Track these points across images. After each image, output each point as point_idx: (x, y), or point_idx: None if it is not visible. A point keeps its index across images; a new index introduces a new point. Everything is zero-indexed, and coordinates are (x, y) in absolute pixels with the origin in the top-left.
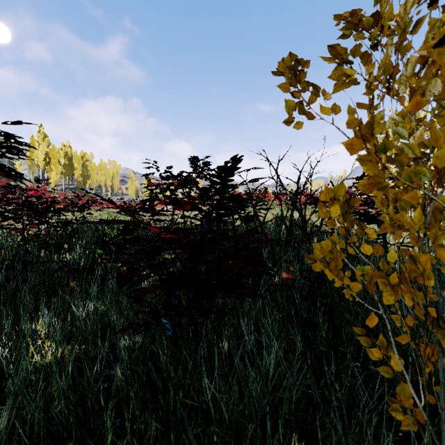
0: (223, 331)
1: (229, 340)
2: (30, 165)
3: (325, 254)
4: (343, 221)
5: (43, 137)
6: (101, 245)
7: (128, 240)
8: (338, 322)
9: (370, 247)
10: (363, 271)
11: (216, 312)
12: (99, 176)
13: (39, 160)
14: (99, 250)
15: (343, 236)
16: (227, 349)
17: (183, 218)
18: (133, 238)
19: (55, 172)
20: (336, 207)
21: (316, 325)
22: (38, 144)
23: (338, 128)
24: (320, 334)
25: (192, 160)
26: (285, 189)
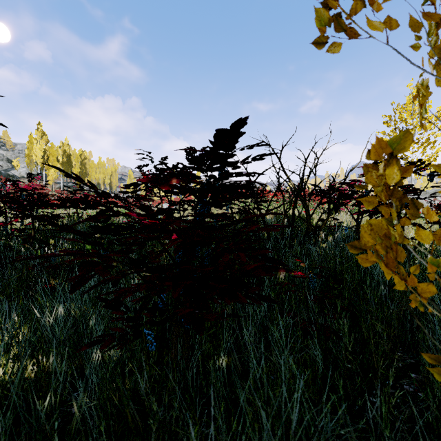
0: (221, 341)
1: (228, 353)
2: (29, 162)
3: (378, 240)
4: (388, 198)
5: (41, 135)
6: (91, 240)
7: (100, 228)
8: (367, 331)
9: (428, 232)
10: (439, 266)
11: (213, 319)
12: (98, 174)
13: (37, 157)
14: (87, 246)
15: (387, 219)
16: (227, 364)
17: (179, 213)
18: (107, 225)
19: (53, 170)
20: (394, 169)
21: (336, 334)
22: (36, 141)
23: (396, 50)
24: (345, 348)
25: (188, 152)
26: (289, 179)
